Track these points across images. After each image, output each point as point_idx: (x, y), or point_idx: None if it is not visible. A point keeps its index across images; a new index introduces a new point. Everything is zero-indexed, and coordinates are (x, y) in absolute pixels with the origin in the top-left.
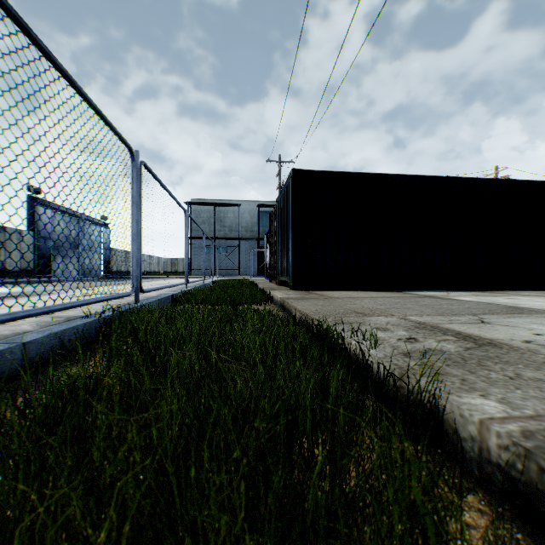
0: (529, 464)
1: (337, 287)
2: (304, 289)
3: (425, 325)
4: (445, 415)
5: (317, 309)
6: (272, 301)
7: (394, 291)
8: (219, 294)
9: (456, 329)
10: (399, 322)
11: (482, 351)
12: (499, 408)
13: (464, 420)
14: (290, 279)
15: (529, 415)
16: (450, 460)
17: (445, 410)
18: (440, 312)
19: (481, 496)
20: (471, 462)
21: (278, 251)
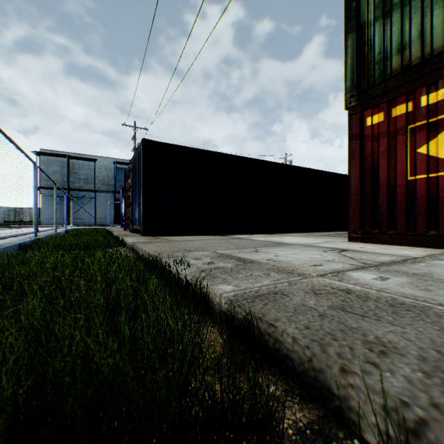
0: (232, 306)
1: (179, 233)
2: (153, 235)
3: (224, 255)
4: (210, 296)
5: (158, 249)
6: (124, 245)
7: (219, 235)
8: (73, 241)
9: (240, 256)
10: (210, 254)
11: (244, 265)
12: (232, 288)
13: (215, 296)
14: (141, 227)
15: (242, 289)
16: (210, 317)
17: (210, 294)
18: (238, 247)
19: (217, 327)
20: (217, 315)
21: (132, 204)
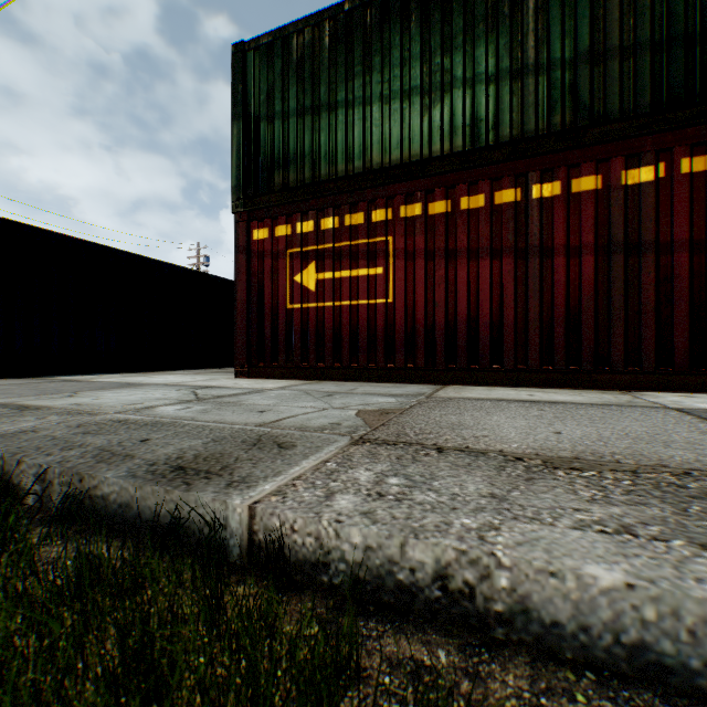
0: None
1: None
2: None
3: None
4: None
5: None
6: None
7: (31, 378)
8: None
9: (30, 403)
10: None
11: (19, 413)
12: None
13: None
14: None
15: None
16: None
17: None
18: (46, 393)
19: None
20: None
21: None
